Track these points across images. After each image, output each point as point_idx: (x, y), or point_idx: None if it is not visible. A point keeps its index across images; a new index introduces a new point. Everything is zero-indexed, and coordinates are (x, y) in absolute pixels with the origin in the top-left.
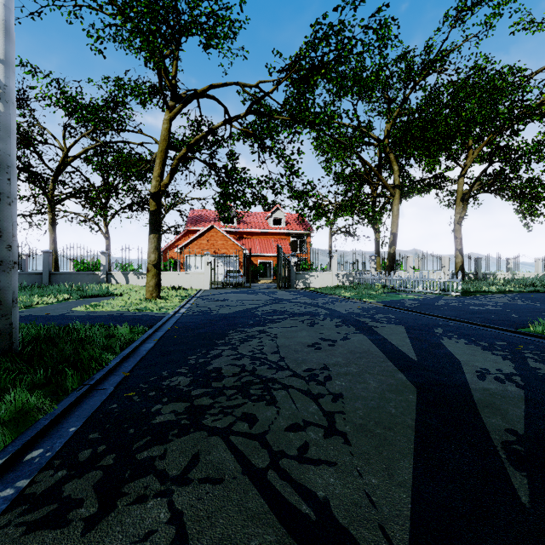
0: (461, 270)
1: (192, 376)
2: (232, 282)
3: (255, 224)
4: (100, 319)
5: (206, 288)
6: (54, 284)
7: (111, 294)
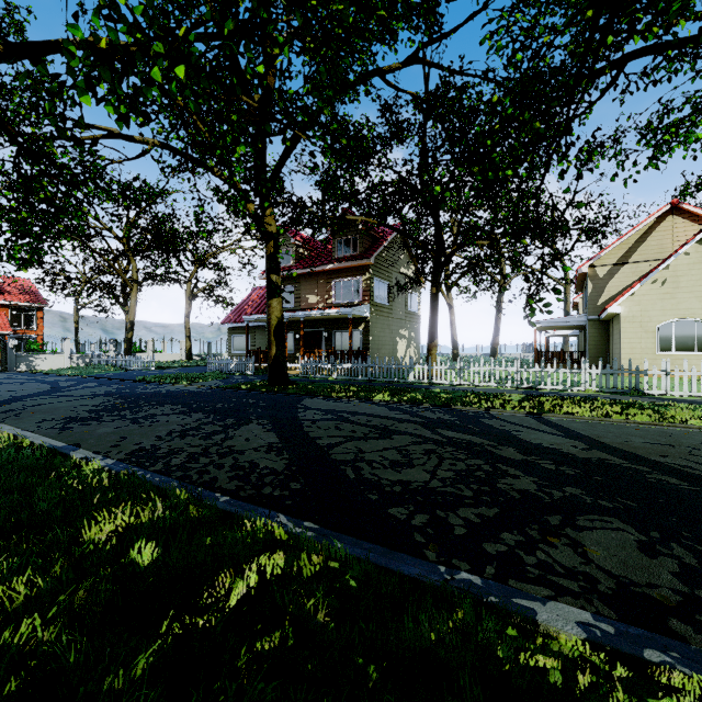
0: (190, 352)
1: None
2: None
3: None
4: None
5: None
6: None
7: None
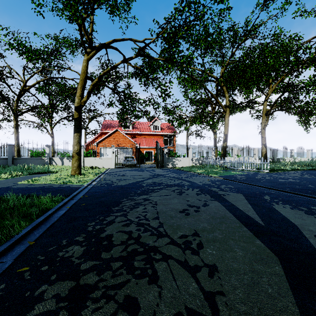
0: (265, 156)
1: (86, 245)
2: (129, 163)
3: (143, 129)
4: (33, 190)
5: (112, 167)
6: (13, 165)
7: (50, 171)
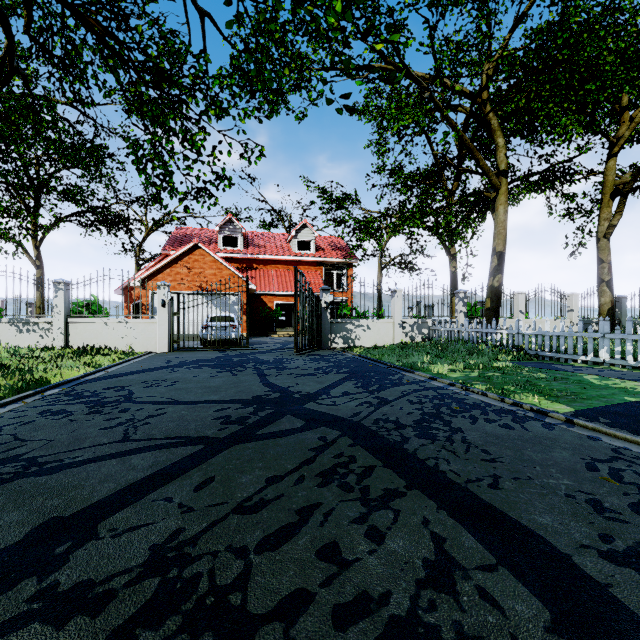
0: (611, 316)
1: None
2: (217, 337)
3: (272, 248)
4: None
5: (161, 349)
6: None
7: None
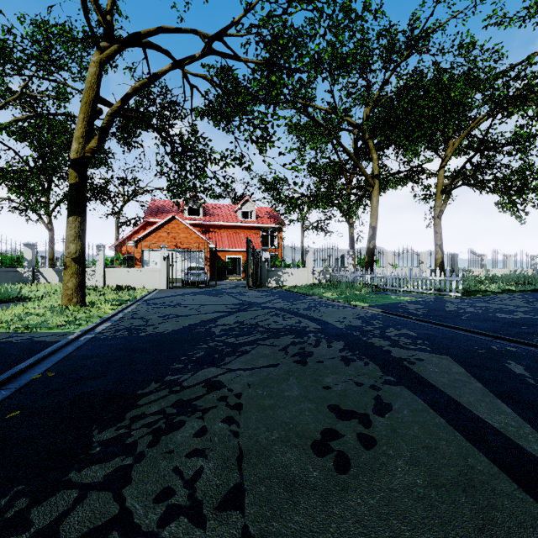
0: (442, 266)
1: None
2: (195, 280)
3: (223, 217)
4: None
5: (162, 287)
6: None
7: (24, 298)
